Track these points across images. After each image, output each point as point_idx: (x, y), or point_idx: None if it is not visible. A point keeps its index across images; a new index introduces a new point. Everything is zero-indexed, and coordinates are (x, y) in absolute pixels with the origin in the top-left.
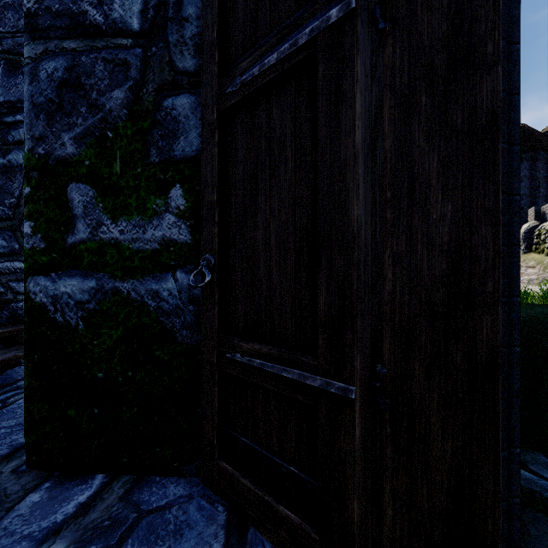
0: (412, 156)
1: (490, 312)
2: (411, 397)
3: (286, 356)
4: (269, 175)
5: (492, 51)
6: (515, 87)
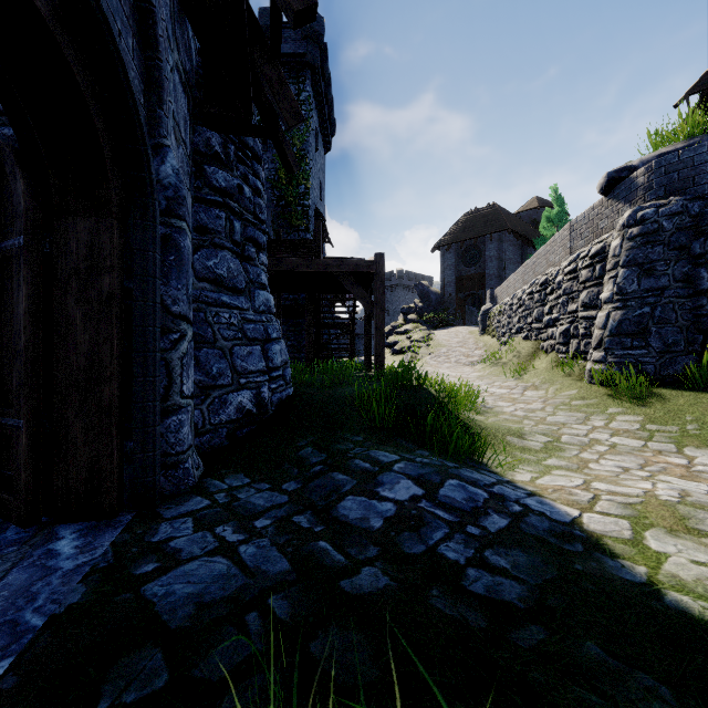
0: (68, 311)
1: (109, 385)
2: (67, 427)
3: (5, 412)
4: (3, 311)
5: (110, 265)
6: (149, 273)
